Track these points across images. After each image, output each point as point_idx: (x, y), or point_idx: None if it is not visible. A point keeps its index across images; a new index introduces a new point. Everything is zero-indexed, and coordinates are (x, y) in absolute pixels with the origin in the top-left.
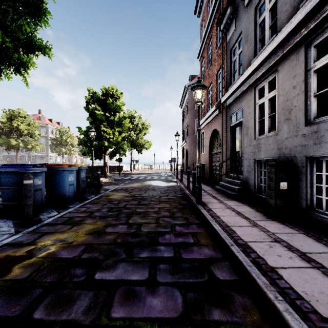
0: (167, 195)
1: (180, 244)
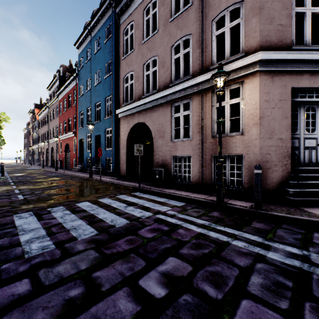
0: (18, 165)
1: (21, 165)
